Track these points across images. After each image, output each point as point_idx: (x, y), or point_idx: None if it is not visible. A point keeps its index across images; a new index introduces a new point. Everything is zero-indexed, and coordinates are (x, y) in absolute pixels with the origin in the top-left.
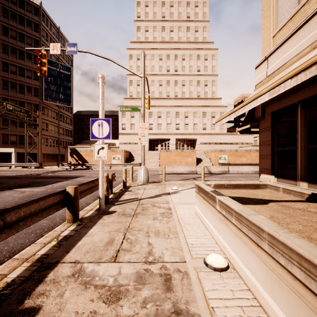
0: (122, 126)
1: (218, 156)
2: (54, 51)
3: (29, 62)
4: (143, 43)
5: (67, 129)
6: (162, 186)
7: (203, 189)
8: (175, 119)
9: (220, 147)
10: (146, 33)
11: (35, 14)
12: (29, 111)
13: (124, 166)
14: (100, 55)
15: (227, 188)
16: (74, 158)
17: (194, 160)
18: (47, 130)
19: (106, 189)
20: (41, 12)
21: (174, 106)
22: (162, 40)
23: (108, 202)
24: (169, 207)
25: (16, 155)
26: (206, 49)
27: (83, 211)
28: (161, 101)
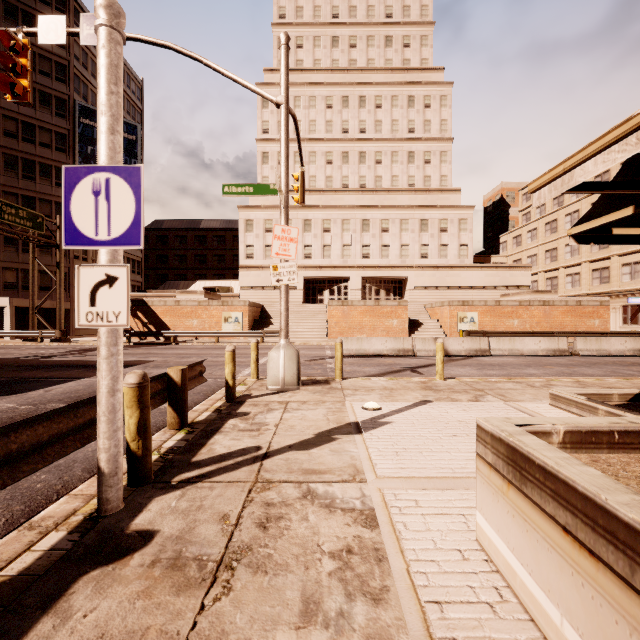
0: (246, 250)
1: (457, 316)
2: (48, 36)
3: (45, 112)
4: (292, 72)
5: (131, 258)
6: (334, 396)
7: (567, 486)
8: (360, 235)
9: (458, 296)
10: (299, 52)
11: (60, 9)
12: (39, 214)
13: (249, 338)
14: (170, 46)
15: (623, 450)
16: (139, 319)
17: (405, 324)
18: (86, 258)
19: (136, 433)
20: (73, 6)
21: (359, 207)
22: (332, 66)
23: (147, 476)
24: (367, 508)
25: (13, 314)
26: (427, 83)
27: (22, 535)
28: (330, 196)
